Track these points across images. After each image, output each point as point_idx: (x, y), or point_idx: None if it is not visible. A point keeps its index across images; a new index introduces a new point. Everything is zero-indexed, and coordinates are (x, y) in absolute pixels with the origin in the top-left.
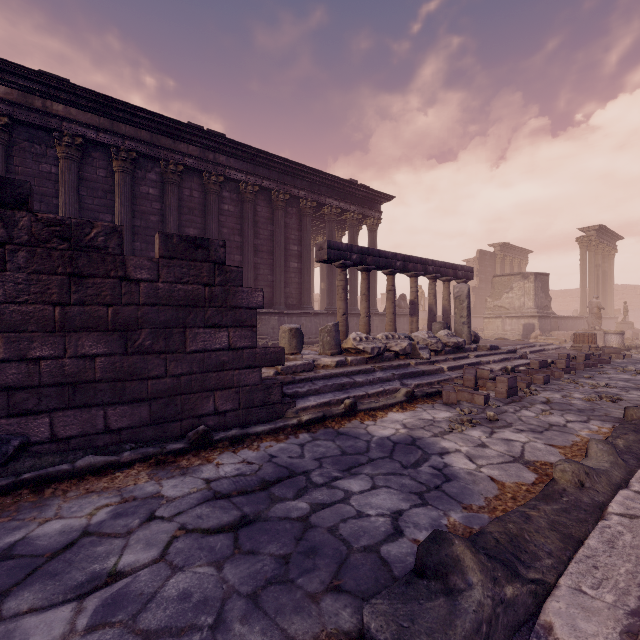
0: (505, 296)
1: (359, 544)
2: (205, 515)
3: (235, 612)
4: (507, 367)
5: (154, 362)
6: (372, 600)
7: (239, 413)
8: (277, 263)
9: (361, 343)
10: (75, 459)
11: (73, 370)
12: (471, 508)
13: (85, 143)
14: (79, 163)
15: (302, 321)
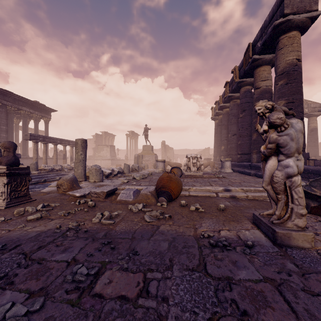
0: (102, 152)
1: None
2: None
3: None
4: None
5: None
6: None
7: None
8: None
9: (46, 167)
10: None
11: None
12: None
13: None
14: None
15: None
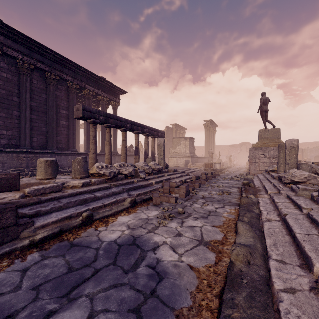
0: (178, 147)
1: None
2: None
3: None
4: (183, 180)
5: None
6: None
7: None
8: (50, 120)
9: (102, 170)
10: None
11: None
12: (182, 313)
13: None
14: None
15: (69, 158)
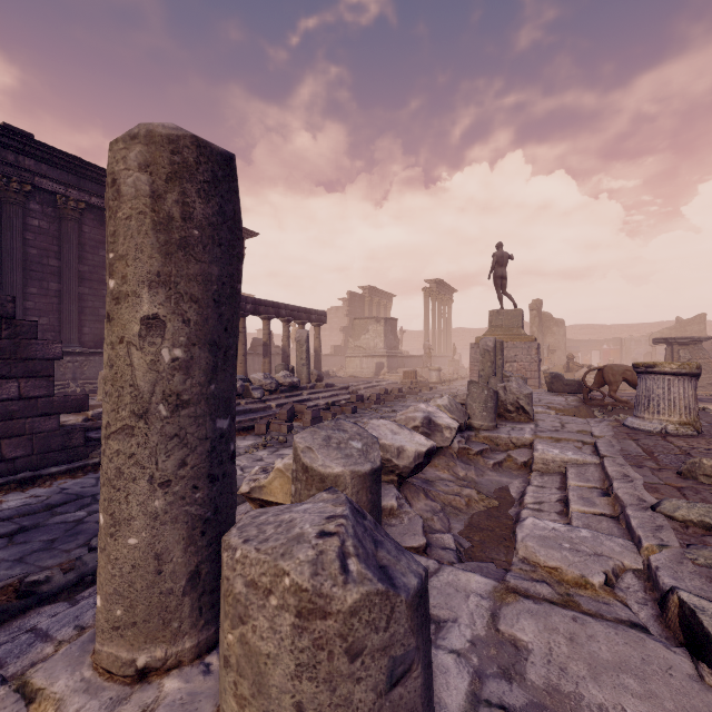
0: (363, 337)
1: None
2: None
3: (2, 568)
4: (329, 402)
5: None
6: None
7: (32, 459)
8: None
9: None
10: None
11: None
12: None
13: None
14: None
15: None
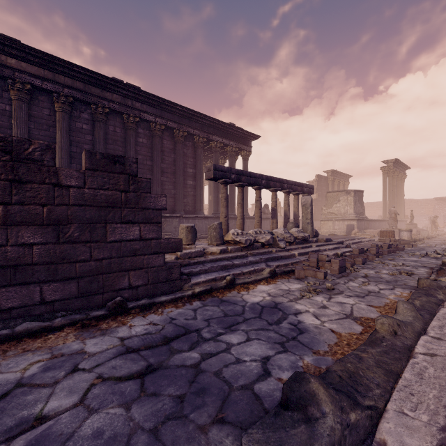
0: (335, 206)
1: (238, 384)
2: (118, 366)
3: (139, 445)
4: (338, 253)
5: (81, 249)
6: (249, 430)
7: (148, 287)
8: (178, 181)
9: (238, 236)
10: (15, 325)
11: (14, 255)
12: (319, 353)
13: (33, 89)
14: (28, 104)
15: (196, 222)
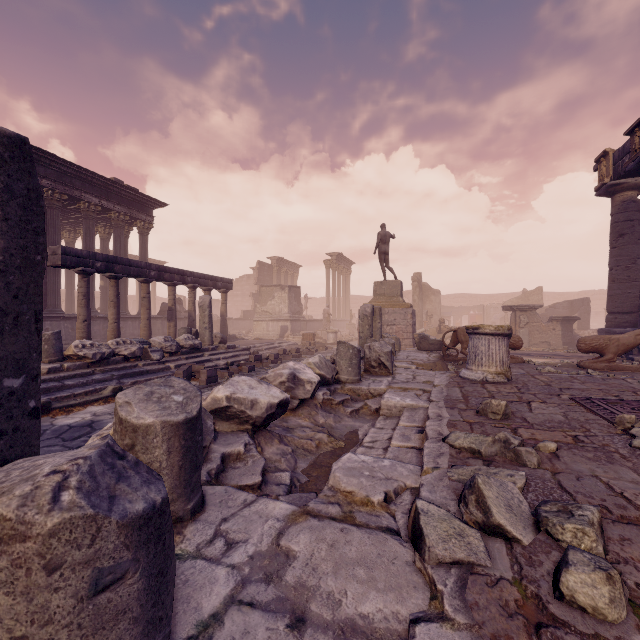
0: (269, 303)
1: None
2: None
3: None
4: (228, 362)
5: None
6: None
7: None
8: None
9: (83, 350)
10: None
11: None
12: None
13: None
14: None
15: (46, 326)
